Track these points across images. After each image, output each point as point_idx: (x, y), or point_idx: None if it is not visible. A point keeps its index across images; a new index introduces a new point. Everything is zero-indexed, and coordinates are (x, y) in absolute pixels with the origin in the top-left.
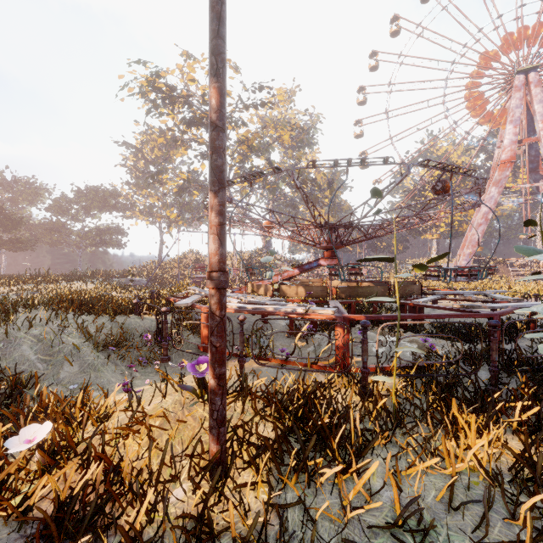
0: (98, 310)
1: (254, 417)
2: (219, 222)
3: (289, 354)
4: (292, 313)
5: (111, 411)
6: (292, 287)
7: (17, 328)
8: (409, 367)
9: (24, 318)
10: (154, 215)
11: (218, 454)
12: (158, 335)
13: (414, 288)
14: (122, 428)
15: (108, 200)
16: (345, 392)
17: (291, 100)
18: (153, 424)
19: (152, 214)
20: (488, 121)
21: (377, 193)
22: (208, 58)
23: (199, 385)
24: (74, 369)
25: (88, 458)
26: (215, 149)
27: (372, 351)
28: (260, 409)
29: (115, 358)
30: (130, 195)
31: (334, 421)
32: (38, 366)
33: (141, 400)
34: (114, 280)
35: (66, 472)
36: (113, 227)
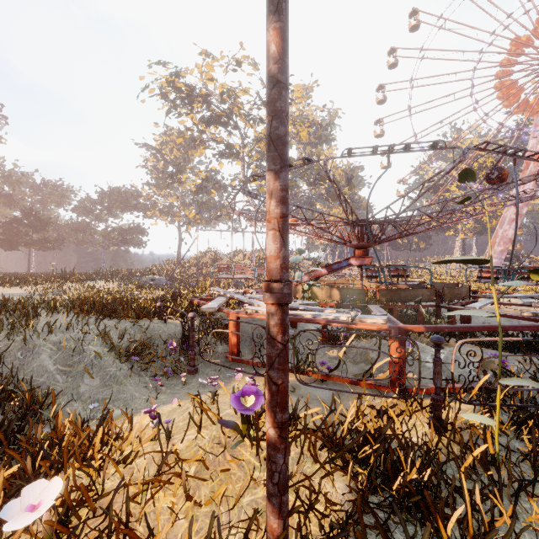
0: (121, 313)
1: (317, 470)
2: (281, 213)
3: (330, 367)
4: (335, 321)
5: (136, 448)
6: (324, 289)
7: (37, 334)
8: (483, 391)
9: (44, 323)
10: (173, 215)
11: (283, 537)
12: (183, 343)
13: (462, 291)
14: (151, 480)
15: (129, 201)
16: (408, 421)
17: (308, 96)
18: (188, 470)
19: (171, 213)
20: (521, 110)
21: (467, 175)
22: (226, 55)
23: (243, 420)
24: (95, 382)
25: (108, 532)
26: (276, 113)
27: (426, 365)
28: (325, 459)
29: (139, 367)
30: (150, 195)
31: (425, 479)
32: (57, 377)
33: (168, 424)
34: (135, 278)
35: (81, 538)
36: (134, 227)
